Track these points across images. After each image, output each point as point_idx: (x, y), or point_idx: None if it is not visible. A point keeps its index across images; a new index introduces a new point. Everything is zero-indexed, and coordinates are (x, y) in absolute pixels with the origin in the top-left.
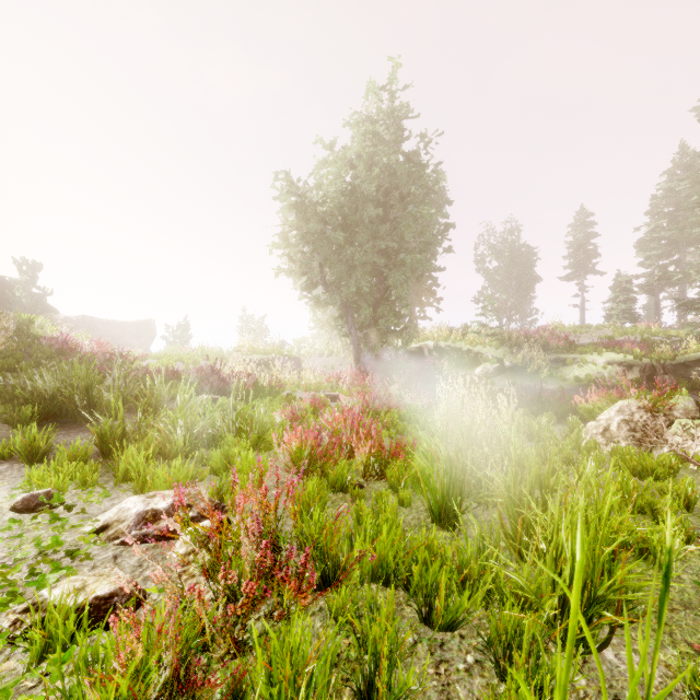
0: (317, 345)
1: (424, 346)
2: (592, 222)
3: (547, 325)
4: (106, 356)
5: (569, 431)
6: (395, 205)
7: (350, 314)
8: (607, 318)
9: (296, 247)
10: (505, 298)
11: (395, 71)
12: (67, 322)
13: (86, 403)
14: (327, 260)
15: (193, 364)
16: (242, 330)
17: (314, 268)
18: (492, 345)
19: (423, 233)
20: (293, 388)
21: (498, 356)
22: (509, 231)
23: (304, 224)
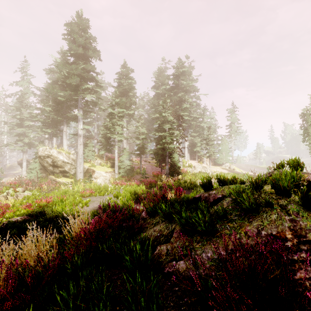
0: None
1: None
2: None
3: None
4: None
5: None
6: None
7: None
8: None
9: None
10: None
11: None
12: None
13: None
14: None
15: None
16: None
17: None
18: None
19: None
20: None
21: None
22: None
23: None
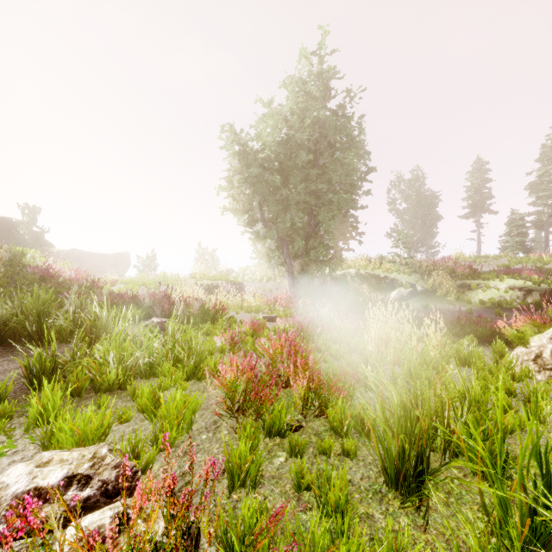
0: (258, 272)
1: (347, 273)
2: (487, 169)
3: (451, 255)
4: (80, 281)
5: (494, 355)
6: (324, 152)
7: (285, 246)
8: (502, 250)
9: (240, 190)
10: (413, 233)
11: (324, 38)
12: (60, 254)
13: (38, 328)
14: (266, 200)
15: (154, 289)
16: (198, 260)
17: (254, 207)
18: (406, 272)
19: (349, 176)
20: (236, 310)
21: (411, 281)
22: (415, 178)
23: (246, 170)
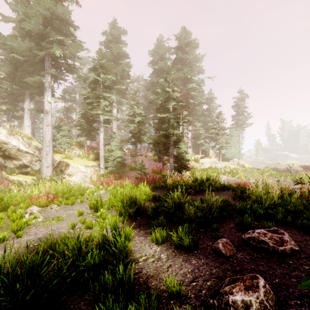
0: None
1: None
2: None
3: None
4: None
5: None
6: None
7: None
8: None
9: None
10: None
11: None
12: None
13: None
14: None
15: None
16: None
17: None
18: None
19: None
20: None
21: None
22: None
23: None
